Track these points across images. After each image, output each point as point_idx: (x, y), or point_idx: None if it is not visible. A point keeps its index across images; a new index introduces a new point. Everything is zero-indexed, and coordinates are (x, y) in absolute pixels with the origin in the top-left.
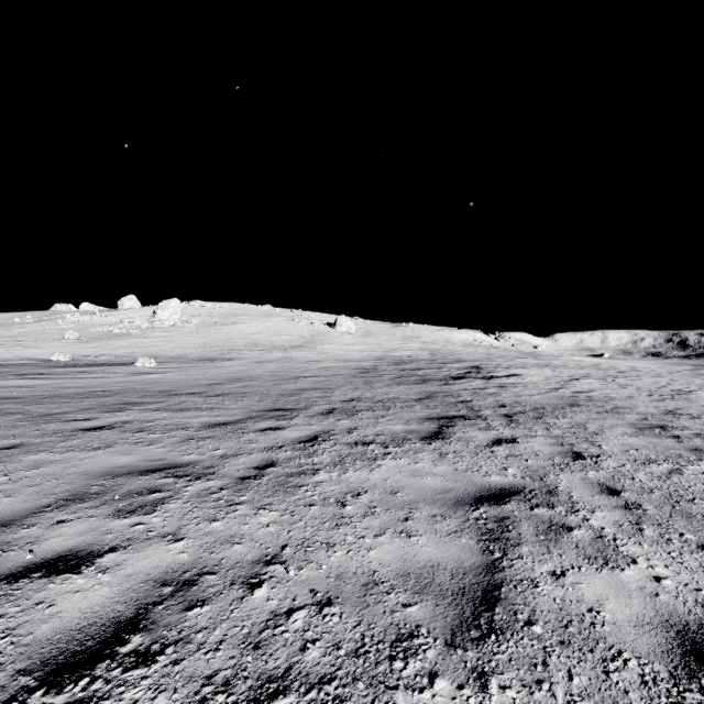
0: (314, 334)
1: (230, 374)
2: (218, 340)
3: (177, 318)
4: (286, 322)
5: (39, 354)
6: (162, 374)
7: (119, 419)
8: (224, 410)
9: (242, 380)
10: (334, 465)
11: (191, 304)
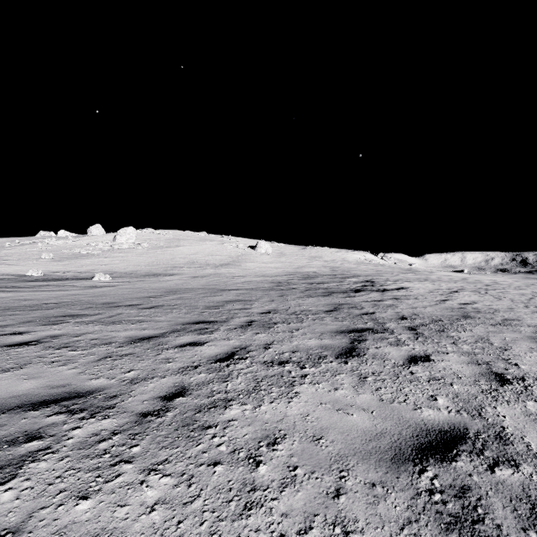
0: (239, 255)
1: (168, 287)
2: (163, 259)
3: (132, 242)
4: (218, 245)
5: (18, 271)
6: (112, 287)
7: (50, 333)
8: (152, 323)
9: (177, 292)
10: (249, 394)
11: (144, 231)
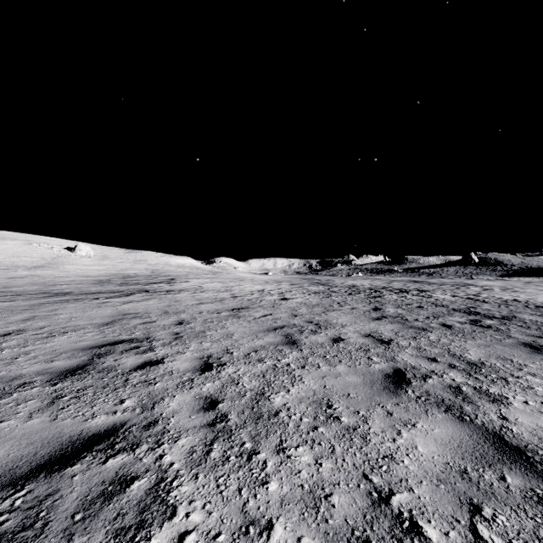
0: (55, 257)
1: None
2: None
3: None
4: (24, 246)
5: None
6: None
7: None
8: (28, 295)
9: (14, 287)
10: (90, 300)
11: None
